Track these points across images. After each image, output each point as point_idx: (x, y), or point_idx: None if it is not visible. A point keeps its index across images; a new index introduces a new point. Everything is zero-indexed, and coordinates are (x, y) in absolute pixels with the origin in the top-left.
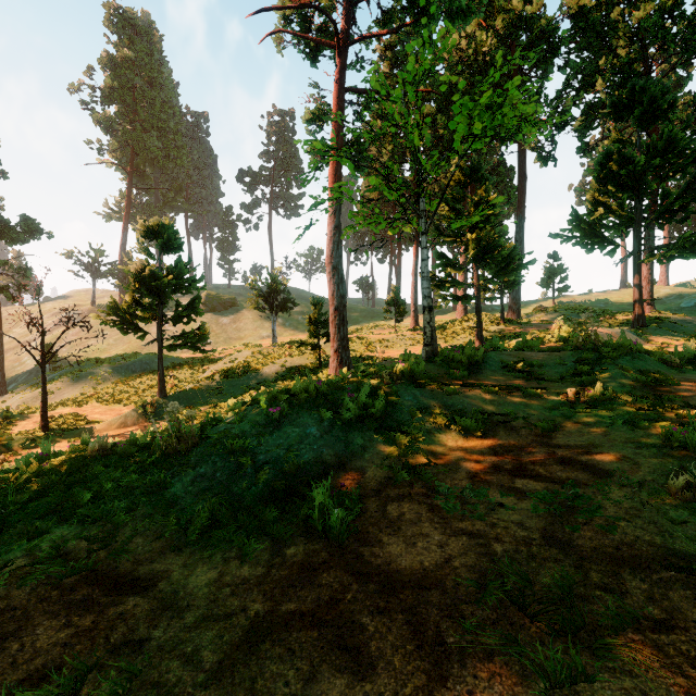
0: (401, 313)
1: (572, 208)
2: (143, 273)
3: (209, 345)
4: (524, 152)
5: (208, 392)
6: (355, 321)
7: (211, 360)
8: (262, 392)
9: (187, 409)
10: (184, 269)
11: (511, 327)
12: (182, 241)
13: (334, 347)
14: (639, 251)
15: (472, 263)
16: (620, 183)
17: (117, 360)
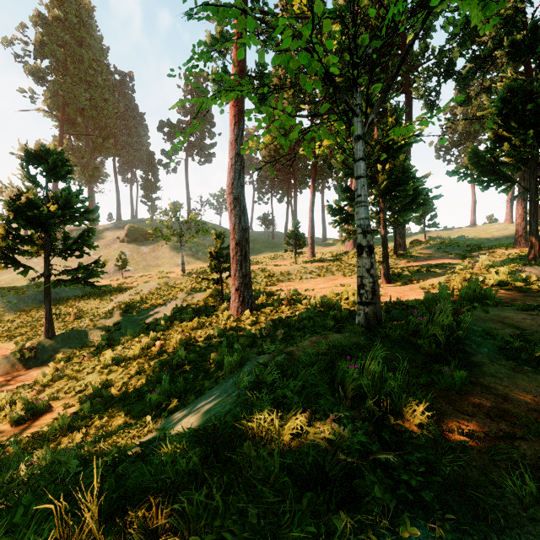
0: (301, 246)
1: (471, 145)
2: (18, 201)
3: (129, 271)
4: (410, 102)
5: (104, 328)
6: (258, 250)
7: (121, 289)
8: (151, 338)
9: (75, 351)
10: (71, 198)
11: (405, 260)
12: (71, 169)
13: (235, 285)
14: (536, 188)
15: (378, 197)
16: (521, 120)
17: (31, 289)
